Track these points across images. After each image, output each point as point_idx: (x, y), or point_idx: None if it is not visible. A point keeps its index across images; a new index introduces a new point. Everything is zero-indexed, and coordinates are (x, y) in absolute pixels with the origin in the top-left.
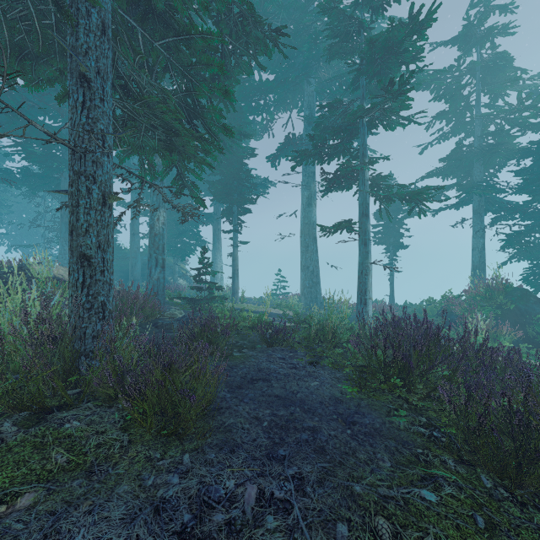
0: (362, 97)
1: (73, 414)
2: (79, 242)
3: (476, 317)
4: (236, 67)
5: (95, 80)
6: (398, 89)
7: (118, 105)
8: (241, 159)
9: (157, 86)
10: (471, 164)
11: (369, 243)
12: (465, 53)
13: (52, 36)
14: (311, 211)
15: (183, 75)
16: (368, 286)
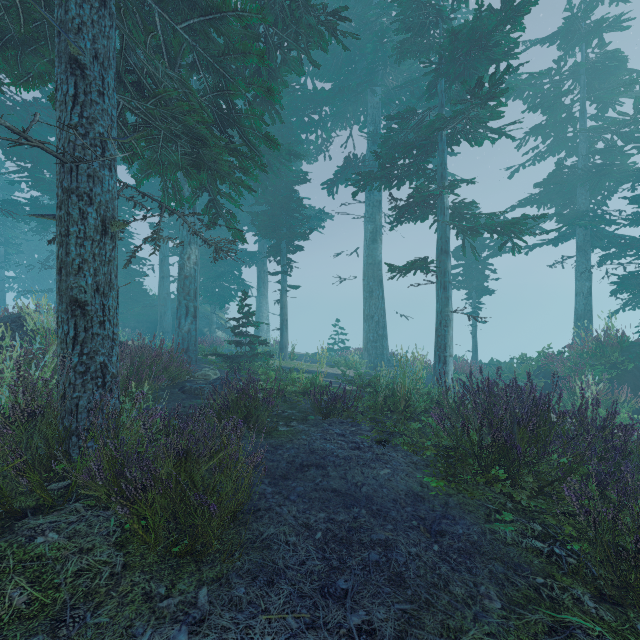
0: (441, 105)
1: (52, 521)
2: (70, 283)
3: (585, 380)
4: (283, 66)
5: (92, 67)
6: (488, 92)
7: (127, 105)
8: (291, 186)
9: (176, 77)
10: (573, 189)
11: (450, 287)
12: (566, 53)
13: (40, 14)
14: (376, 248)
15: (213, 69)
16: (448, 340)
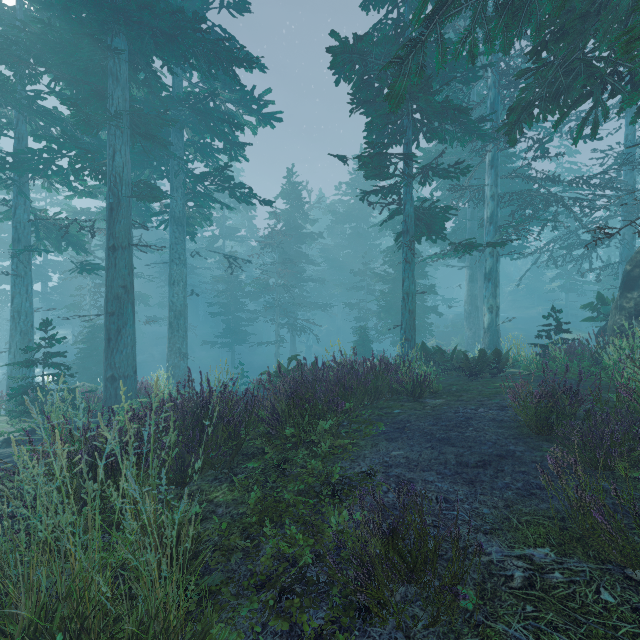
0: None
1: None
2: None
3: None
4: None
5: None
6: None
7: None
8: None
9: None
10: None
11: None
12: None
13: None
14: None
15: None
16: None
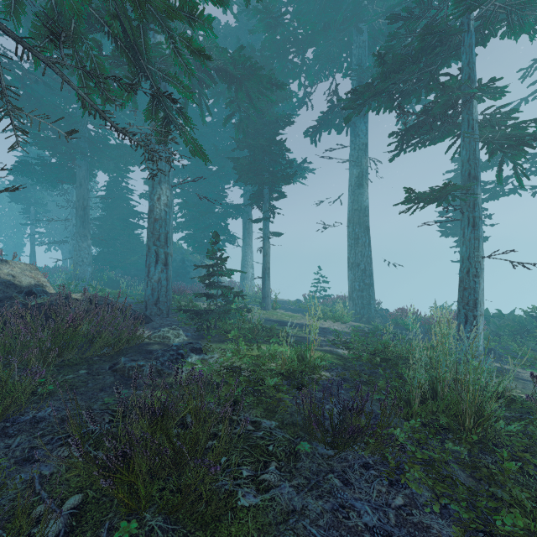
0: None
1: None
2: None
3: None
4: None
5: None
6: None
7: None
8: (273, 130)
9: None
10: None
11: (481, 224)
12: None
13: None
14: (362, 193)
15: None
16: (478, 295)
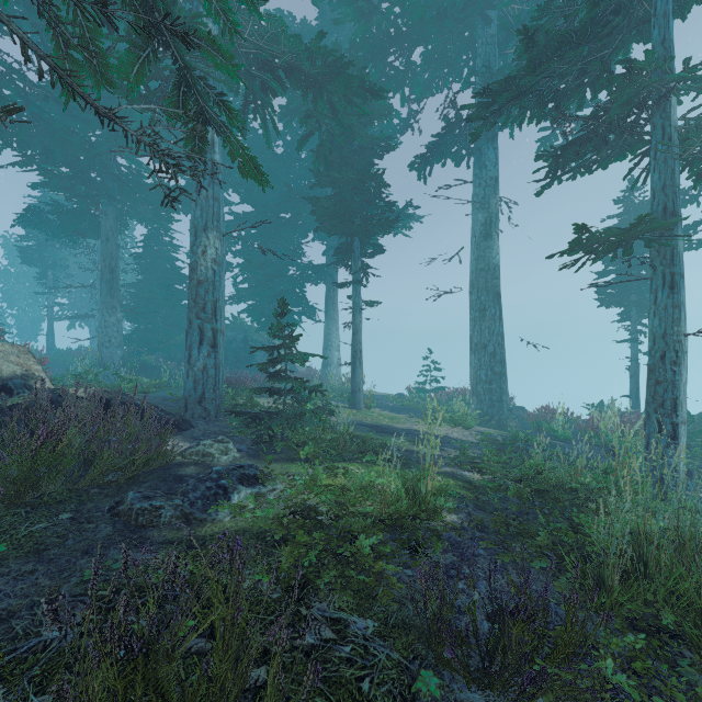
0: None
1: None
2: None
3: None
4: None
5: None
6: None
7: None
8: (367, 160)
9: None
10: None
11: (682, 284)
12: None
13: None
14: (491, 247)
15: None
16: (679, 391)
